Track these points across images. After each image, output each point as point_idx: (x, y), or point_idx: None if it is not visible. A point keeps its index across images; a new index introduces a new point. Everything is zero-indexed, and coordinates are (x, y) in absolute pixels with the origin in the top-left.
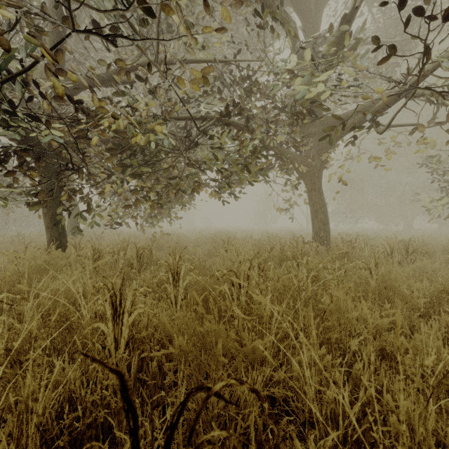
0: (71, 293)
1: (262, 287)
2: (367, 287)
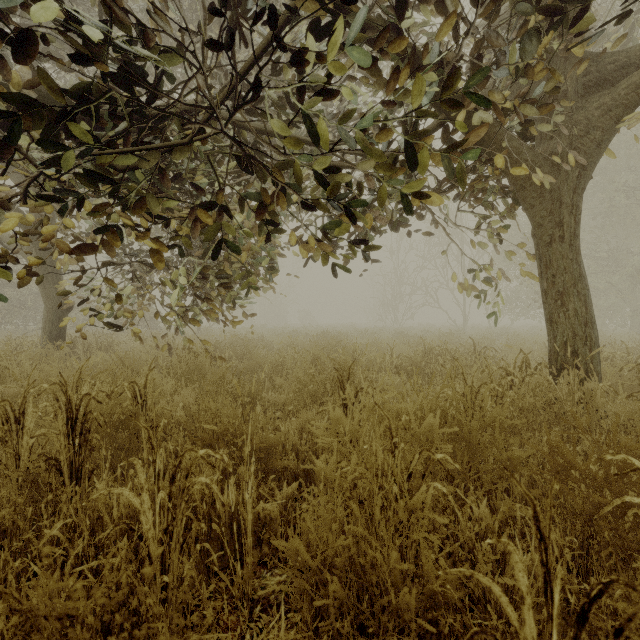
0: None
1: None
2: None
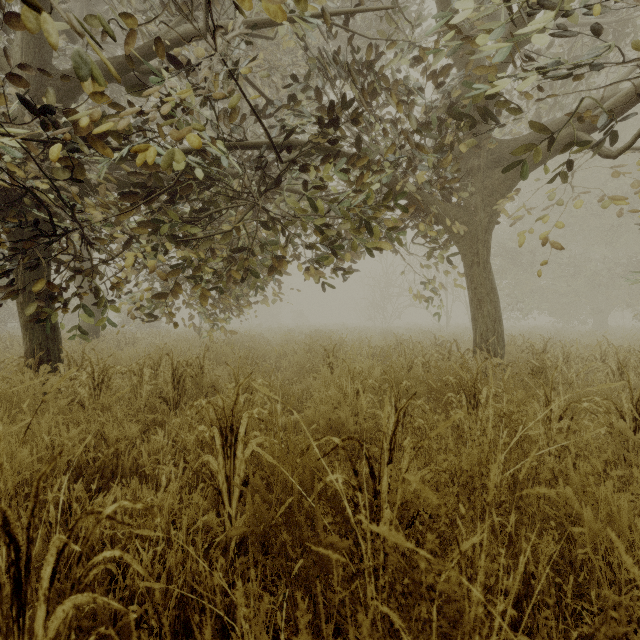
0: (19, 465)
1: (422, 474)
2: (623, 452)
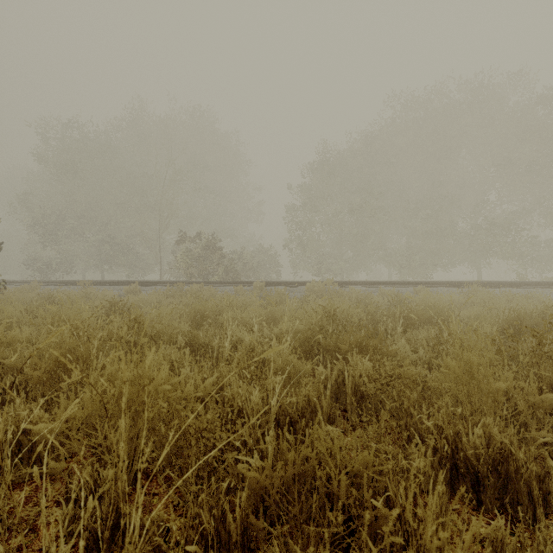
0: None
1: None
2: None
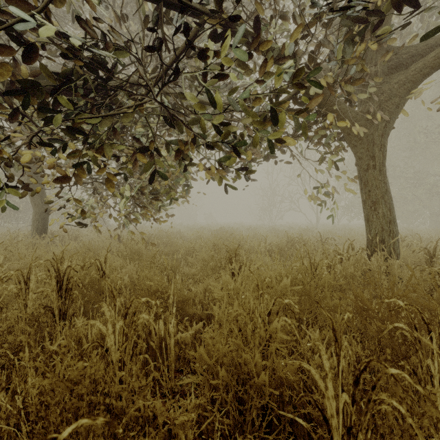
0: None
1: None
2: None
